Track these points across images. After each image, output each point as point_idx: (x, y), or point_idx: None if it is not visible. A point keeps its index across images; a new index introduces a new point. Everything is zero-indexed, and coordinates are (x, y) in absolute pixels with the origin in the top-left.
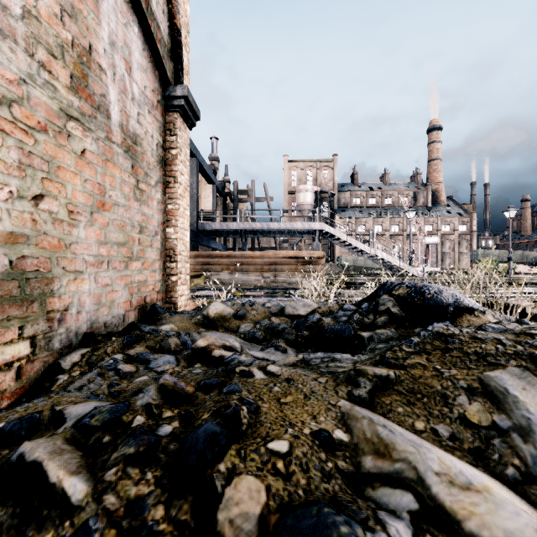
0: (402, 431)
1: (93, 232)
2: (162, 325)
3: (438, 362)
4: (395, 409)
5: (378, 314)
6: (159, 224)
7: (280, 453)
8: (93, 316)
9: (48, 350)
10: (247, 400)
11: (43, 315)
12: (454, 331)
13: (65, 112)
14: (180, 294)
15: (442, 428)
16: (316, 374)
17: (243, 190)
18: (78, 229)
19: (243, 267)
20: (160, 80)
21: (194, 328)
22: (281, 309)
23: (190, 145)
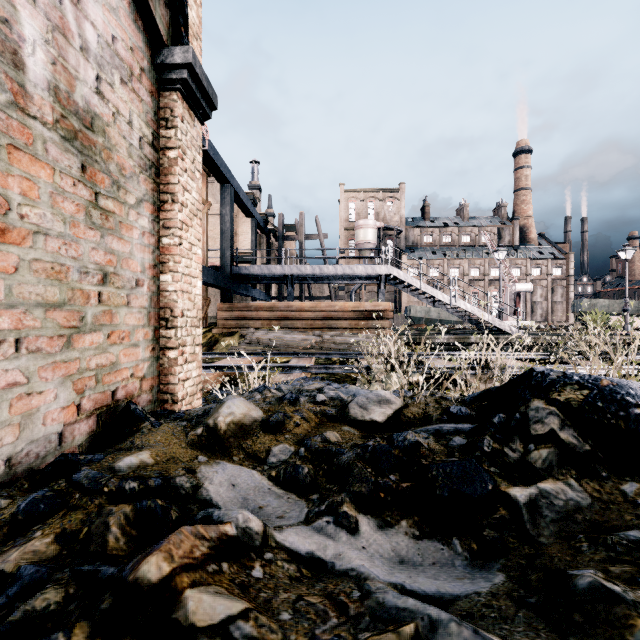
0: None
1: None
2: (123, 458)
3: None
4: None
5: (533, 441)
6: (144, 268)
7: None
8: None
9: None
10: None
11: None
12: None
13: None
14: (183, 378)
15: None
16: None
17: (290, 226)
18: None
19: (289, 322)
20: (148, 38)
21: (187, 456)
22: (342, 408)
23: (222, 167)
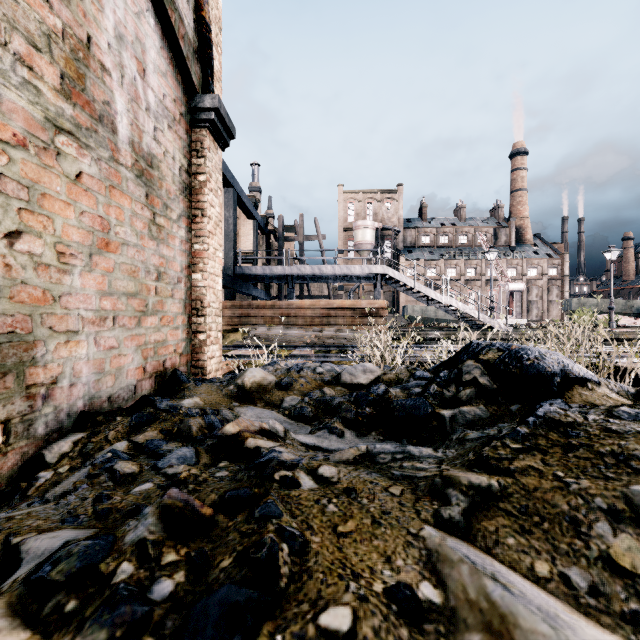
0: (521, 586)
1: (93, 280)
2: (183, 400)
3: (559, 467)
4: (504, 541)
5: (462, 385)
6: (182, 268)
7: (339, 634)
8: (93, 389)
9: (28, 437)
10: (288, 531)
11: (20, 391)
12: (575, 417)
13: (53, 123)
14: (210, 357)
15: (576, 573)
16: (387, 480)
17: (290, 227)
18: (71, 276)
19: (290, 319)
20: (184, 88)
21: (225, 402)
22: (336, 376)
23: (226, 172)
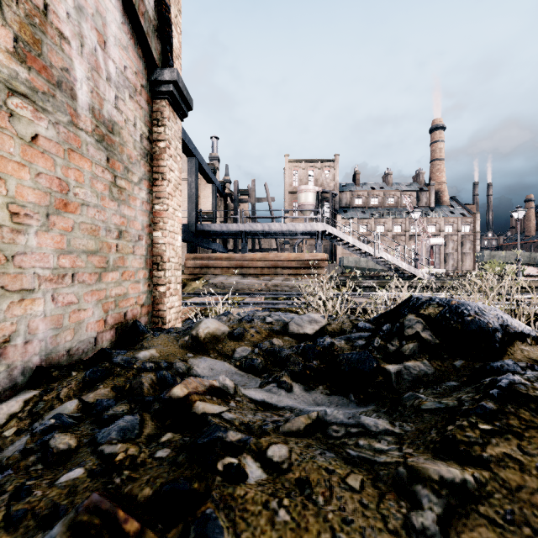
0: None
1: (50, 239)
2: (140, 352)
3: None
4: None
5: (405, 339)
6: (143, 227)
7: None
8: (50, 344)
9: None
10: None
11: None
12: None
13: (6, 85)
14: (169, 307)
15: None
16: (343, 465)
17: (244, 191)
18: (26, 236)
19: (243, 269)
20: (145, 62)
21: (180, 353)
22: (284, 326)
23: (189, 143)
